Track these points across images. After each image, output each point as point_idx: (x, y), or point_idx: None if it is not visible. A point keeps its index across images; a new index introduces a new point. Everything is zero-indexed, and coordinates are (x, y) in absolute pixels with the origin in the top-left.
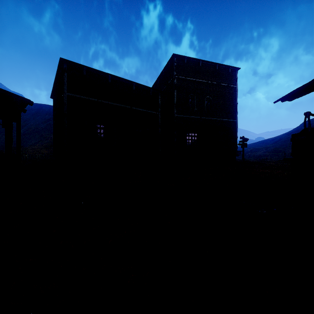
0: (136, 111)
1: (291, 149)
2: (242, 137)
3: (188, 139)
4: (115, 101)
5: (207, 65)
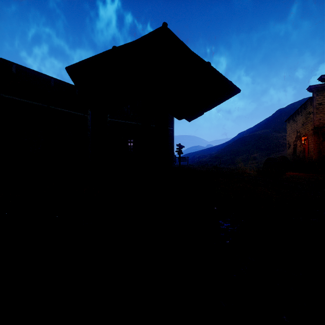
0: (56, 111)
1: (228, 156)
2: (178, 144)
3: None
4: (24, 97)
5: None
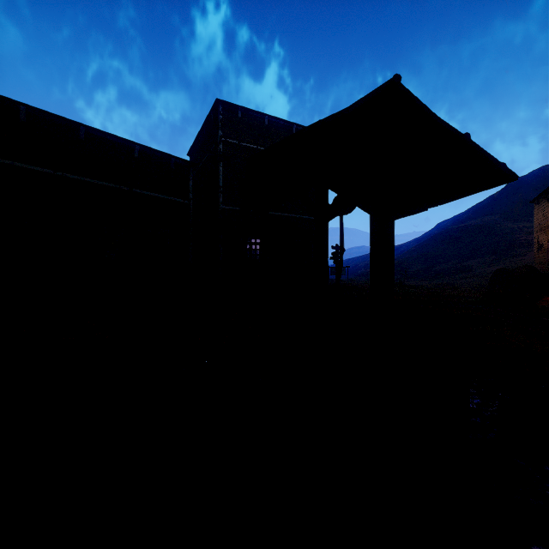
0: (142, 196)
1: (419, 264)
2: (335, 246)
3: (244, 249)
4: (96, 177)
5: (277, 124)
